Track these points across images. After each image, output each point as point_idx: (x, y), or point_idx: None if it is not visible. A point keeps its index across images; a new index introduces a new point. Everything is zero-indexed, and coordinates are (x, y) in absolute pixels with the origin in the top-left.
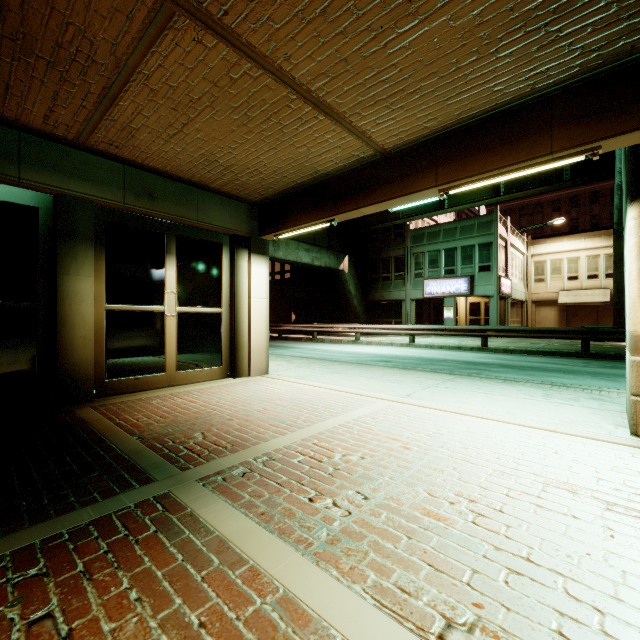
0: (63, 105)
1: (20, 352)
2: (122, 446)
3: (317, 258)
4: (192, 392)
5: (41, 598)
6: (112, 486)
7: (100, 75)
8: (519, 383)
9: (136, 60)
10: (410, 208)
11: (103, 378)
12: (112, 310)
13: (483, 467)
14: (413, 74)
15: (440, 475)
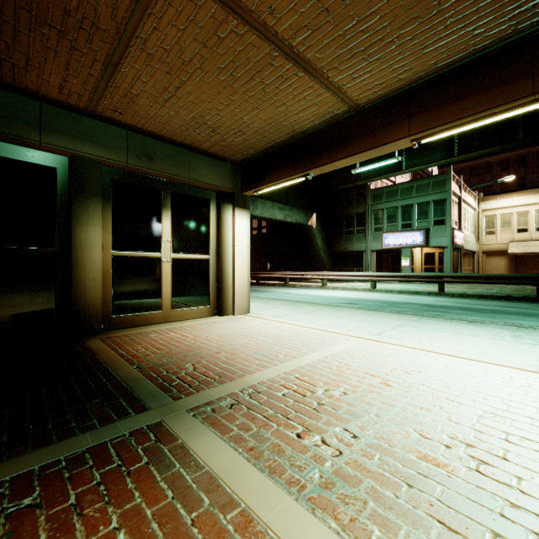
0: (74, 74)
1: (41, 291)
2: (122, 374)
3: (289, 215)
4: (184, 327)
5: (30, 534)
6: (110, 413)
7: (104, 42)
8: (484, 324)
9: (134, 24)
10: (371, 170)
11: (110, 314)
12: (117, 256)
13: (471, 407)
14: (393, 21)
15: (428, 414)
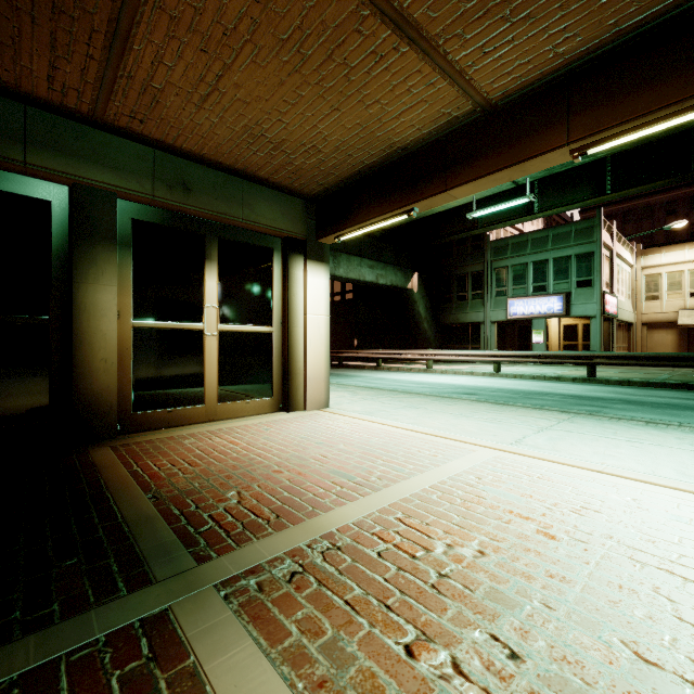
0: (66, 57)
1: (29, 377)
2: (127, 510)
3: (382, 276)
4: (235, 429)
5: None
6: (86, 589)
7: None
8: (670, 427)
9: None
10: (491, 215)
11: (129, 410)
12: (140, 327)
13: None
14: None
15: (636, 603)
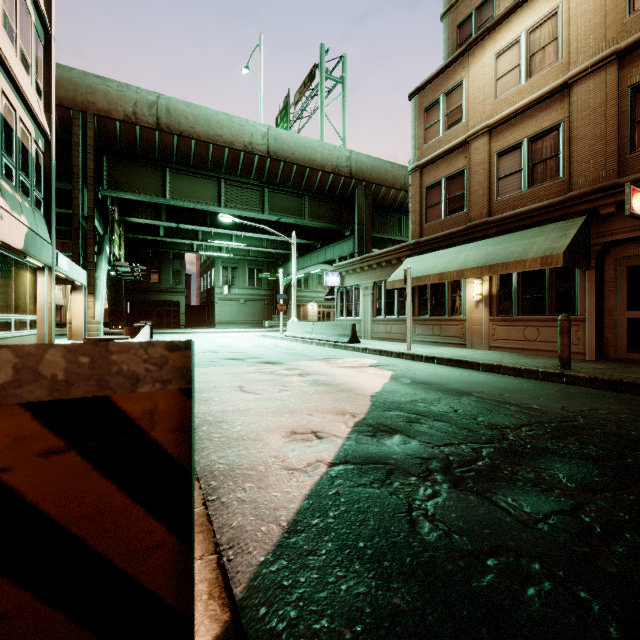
0: None
1: None
2: None
3: None
4: None
5: None
6: None
7: None
8: None
9: None
10: None
11: None
12: None
13: None
14: None
15: None
